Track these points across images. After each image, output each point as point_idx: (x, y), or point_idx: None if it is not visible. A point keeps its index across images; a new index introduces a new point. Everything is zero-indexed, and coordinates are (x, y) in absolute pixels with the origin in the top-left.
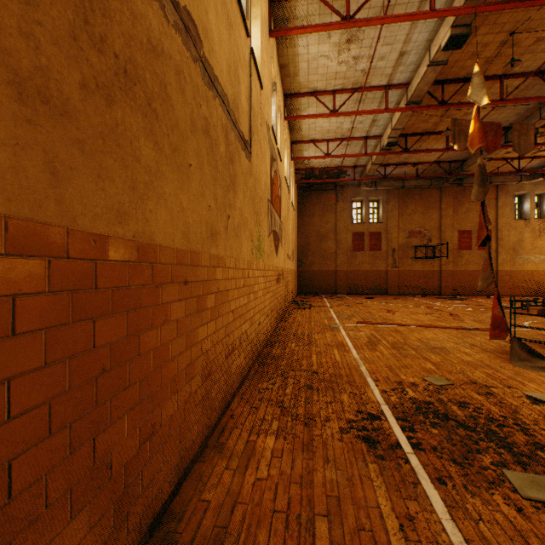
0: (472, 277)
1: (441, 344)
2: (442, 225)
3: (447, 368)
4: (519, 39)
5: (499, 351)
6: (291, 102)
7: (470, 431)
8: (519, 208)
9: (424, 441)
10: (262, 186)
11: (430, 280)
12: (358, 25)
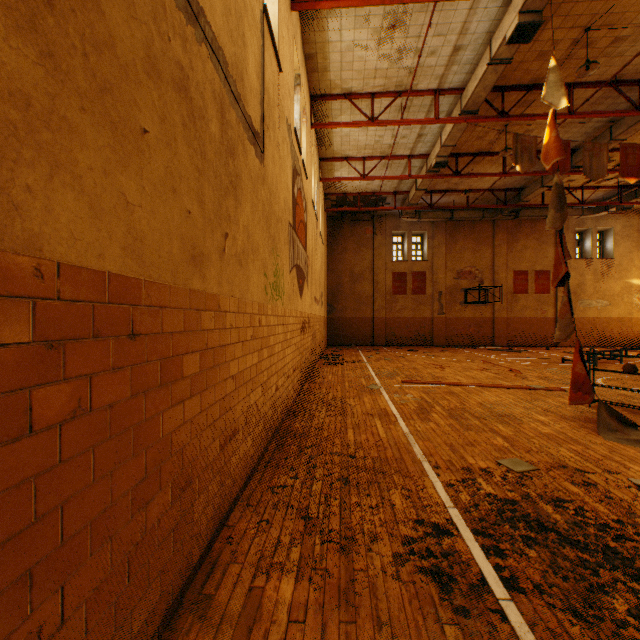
0: (528, 325)
1: (508, 410)
2: (495, 264)
3: (524, 444)
4: (594, 38)
5: (580, 418)
6: (320, 106)
7: (581, 550)
8: (579, 246)
9: (521, 574)
10: (281, 204)
11: (482, 329)
12: None
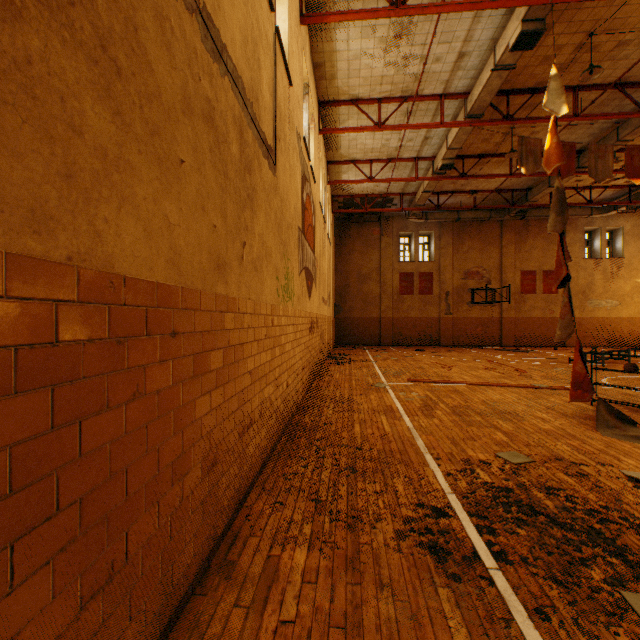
0: (536, 325)
1: (511, 407)
2: (503, 264)
3: (523, 439)
4: (598, 42)
5: (581, 415)
6: (327, 112)
7: (567, 530)
8: (588, 245)
9: (510, 549)
10: (291, 210)
11: (489, 329)
12: (410, 12)
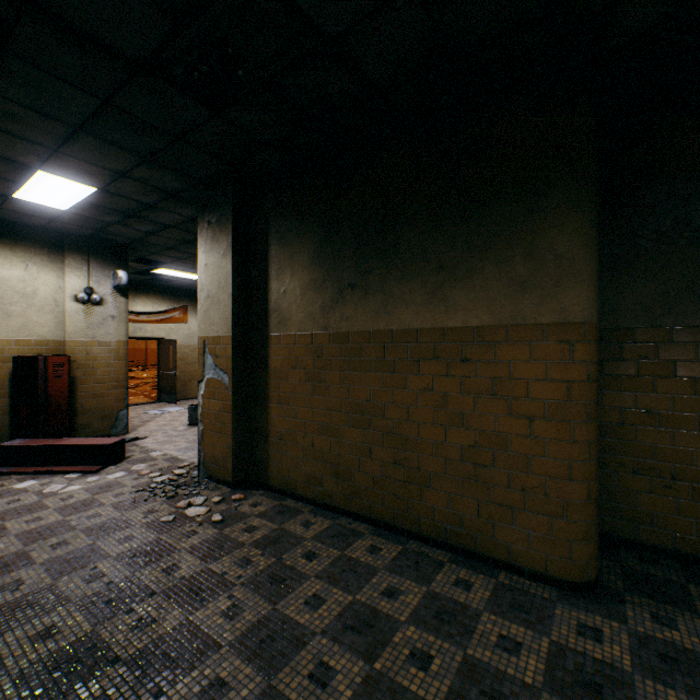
0: (130, 353)
1: None
2: None
3: None
4: None
5: None
6: None
7: None
8: None
9: None
10: None
11: None
12: None
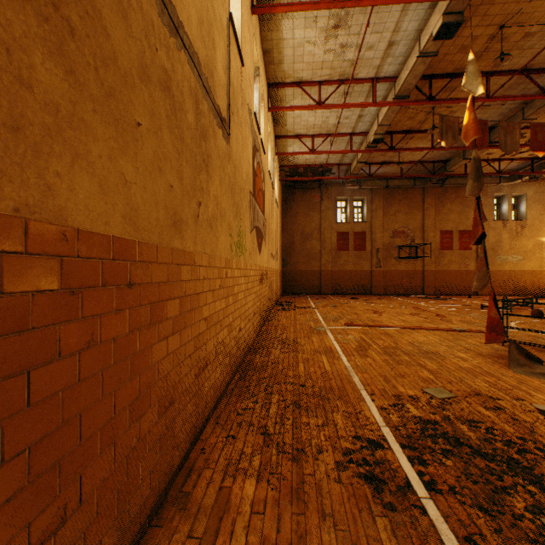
0: (453, 277)
1: (434, 348)
2: (425, 225)
3: (446, 376)
4: (507, 34)
5: (494, 355)
6: (275, 93)
7: (489, 460)
8: (497, 209)
9: (439, 478)
10: (243, 176)
11: (413, 280)
12: (347, 4)
